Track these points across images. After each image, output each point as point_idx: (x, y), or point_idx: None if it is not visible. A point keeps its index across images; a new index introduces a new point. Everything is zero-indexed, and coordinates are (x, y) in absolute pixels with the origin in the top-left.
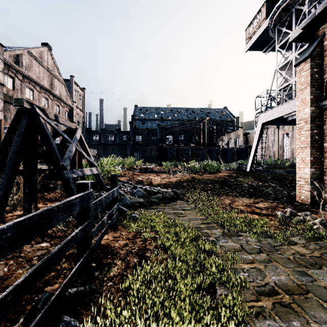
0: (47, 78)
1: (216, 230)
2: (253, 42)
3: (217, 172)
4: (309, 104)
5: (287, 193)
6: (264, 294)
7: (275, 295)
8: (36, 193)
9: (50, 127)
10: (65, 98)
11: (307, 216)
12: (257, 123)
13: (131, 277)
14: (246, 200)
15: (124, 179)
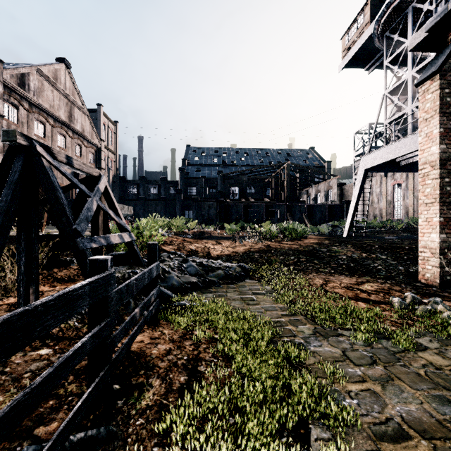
0: (64, 108)
1: (304, 326)
2: (352, 56)
3: (302, 238)
4: (438, 140)
5: (405, 270)
6: (387, 438)
7: (405, 440)
8: (37, 271)
9: None
10: (90, 135)
11: (438, 305)
12: (357, 169)
13: (174, 412)
14: (345, 279)
15: (171, 248)
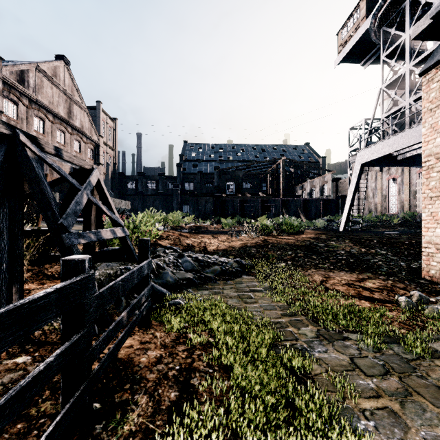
0: (63, 104)
1: (306, 328)
2: (348, 51)
3: (298, 233)
4: None
5: (406, 266)
6: None
7: None
8: (21, 269)
9: (68, 171)
10: (89, 131)
11: None
12: (352, 164)
13: None
14: (346, 276)
15: (167, 243)
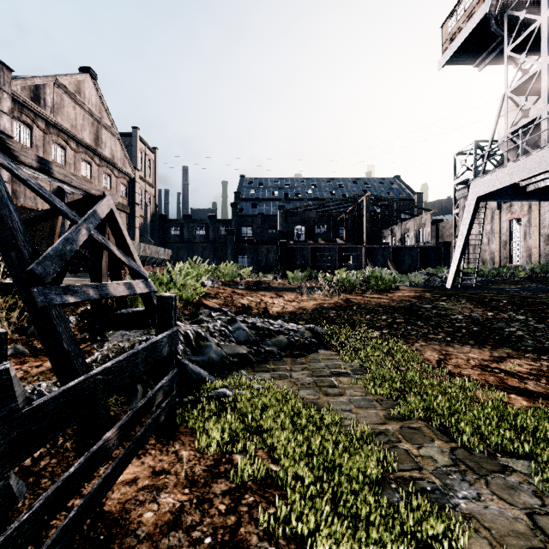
0: (89, 128)
1: (431, 446)
2: (458, 47)
3: (391, 290)
4: None
5: None
6: None
7: None
8: None
9: None
10: (121, 162)
11: None
12: (459, 201)
13: None
14: (473, 353)
15: (215, 303)
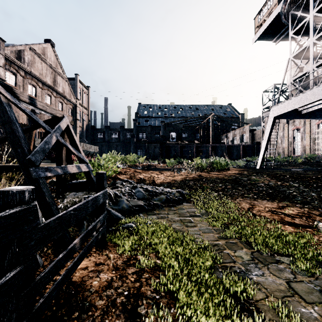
0: (50, 75)
1: (241, 251)
2: (263, 31)
3: (225, 169)
4: None
5: (317, 196)
6: None
7: None
8: None
9: None
10: (69, 95)
11: None
12: (265, 118)
13: None
14: (268, 204)
15: (124, 177)
